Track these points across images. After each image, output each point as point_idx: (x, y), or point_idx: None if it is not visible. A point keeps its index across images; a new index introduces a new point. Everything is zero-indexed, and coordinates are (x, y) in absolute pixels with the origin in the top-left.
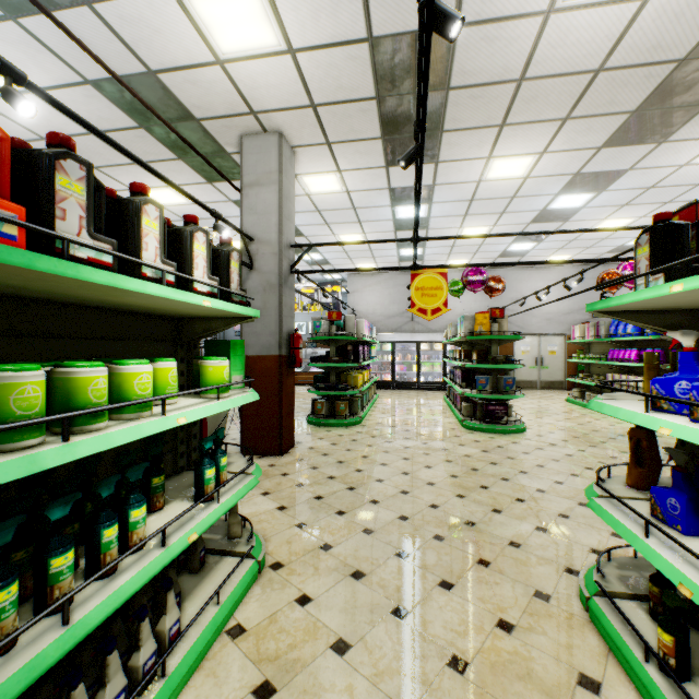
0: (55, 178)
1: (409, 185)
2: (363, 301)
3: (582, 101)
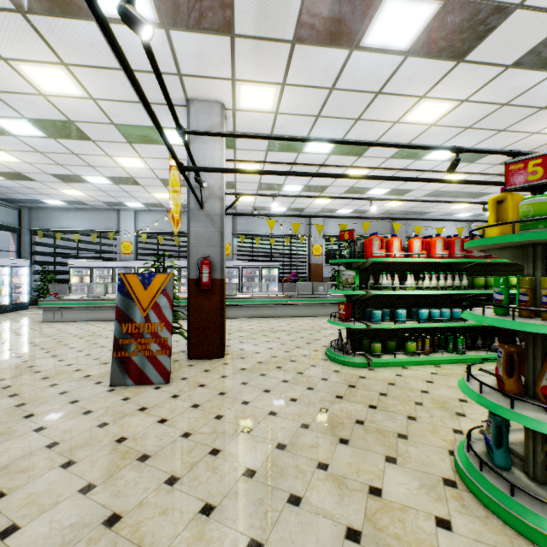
0: None
1: None
2: None
3: None
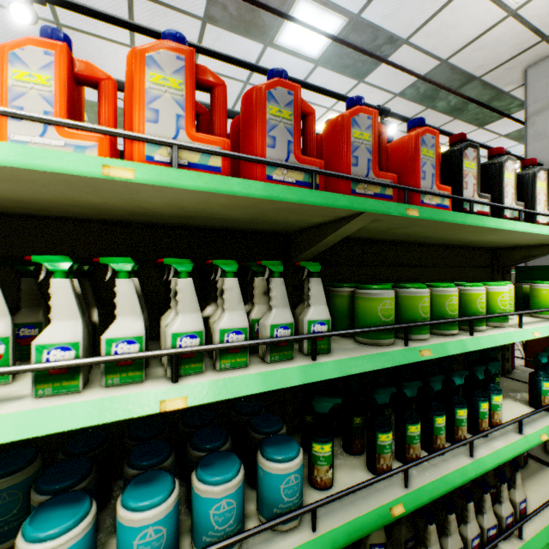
0: (462, 163)
1: None
2: None
3: None
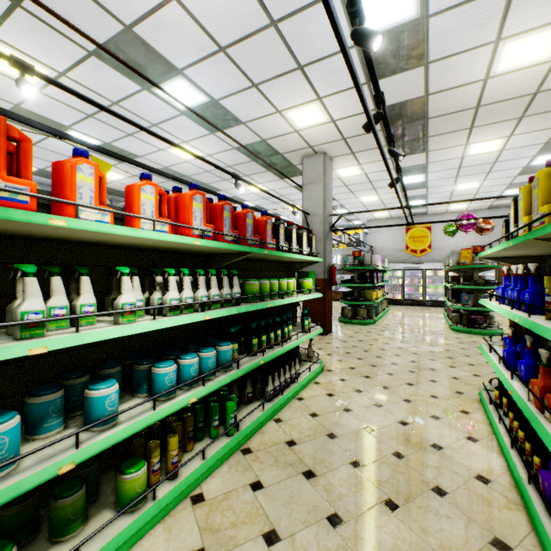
0: (279, 230)
1: (408, 165)
2: (378, 240)
3: (530, 107)
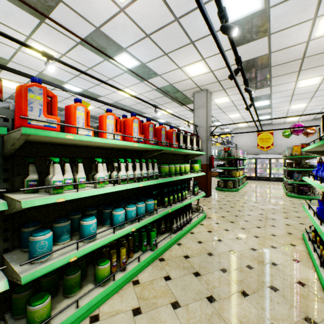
0: (180, 137)
1: (259, 95)
2: (240, 140)
3: None
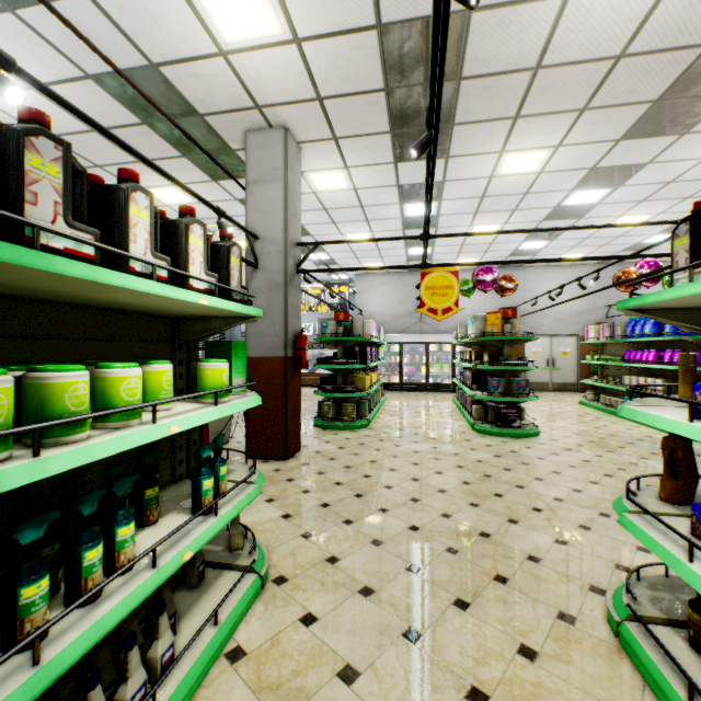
0: (24, 157)
1: (418, 181)
2: (370, 302)
3: (601, 90)
